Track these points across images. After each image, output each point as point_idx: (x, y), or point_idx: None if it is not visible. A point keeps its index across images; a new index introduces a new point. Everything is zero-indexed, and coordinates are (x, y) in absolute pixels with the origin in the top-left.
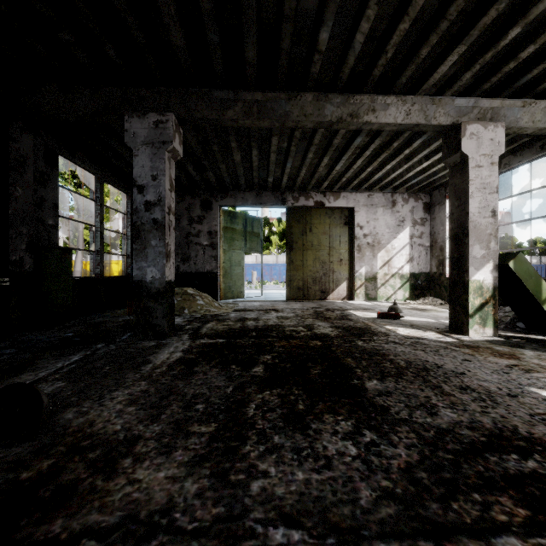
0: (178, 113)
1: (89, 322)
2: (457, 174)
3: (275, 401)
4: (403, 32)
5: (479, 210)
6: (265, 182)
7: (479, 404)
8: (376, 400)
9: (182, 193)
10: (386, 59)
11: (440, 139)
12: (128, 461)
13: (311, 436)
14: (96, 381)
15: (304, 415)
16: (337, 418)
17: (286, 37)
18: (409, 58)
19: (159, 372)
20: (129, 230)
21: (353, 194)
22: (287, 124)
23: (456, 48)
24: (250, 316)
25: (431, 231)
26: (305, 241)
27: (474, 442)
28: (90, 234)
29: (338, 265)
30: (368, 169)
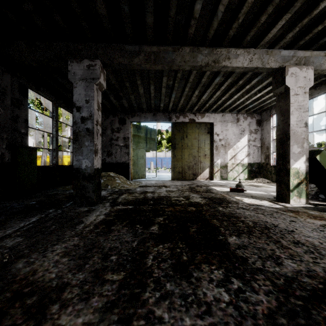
0: (103, 60)
1: (47, 194)
2: (282, 100)
3: (167, 253)
4: (250, 4)
5: (296, 122)
6: (159, 107)
7: (310, 256)
8: (237, 252)
9: (107, 113)
10: (238, 23)
11: (269, 78)
12: (56, 307)
13: (194, 283)
14: (44, 237)
15: (187, 265)
16: (211, 267)
17: (172, 8)
18: (253, 23)
19: (87, 230)
20: None
21: (213, 114)
22: (173, 68)
23: (284, 15)
24: (149, 190)
25: (261, 137)
26: (183, 143)
27: (315, 289)
28: (49, 138)
29: (203, 158)
30: (223, 98)
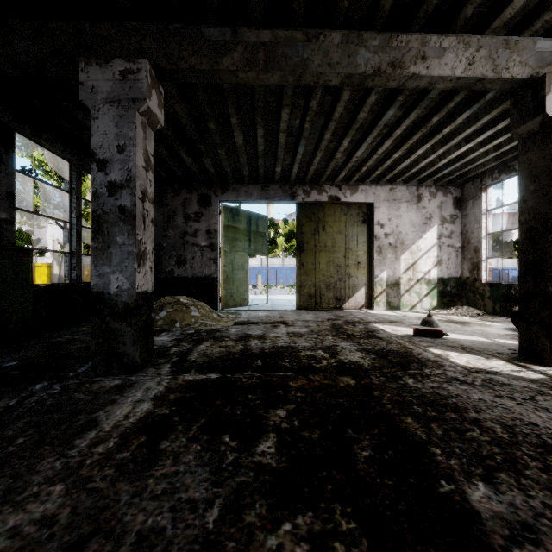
0: (155, 62)
1: (51, 342)
2: (534, 147)
3: None
4: None
5: None
6: (272, 174)
7: None
8: None
9: (176, 186)
10: None
11: (493, 111)
12: None
13: None
14: None
15: None
16: None
17: None
18: None
19: (98, 454)
20: None
21: (373, 187)
22: (304, 80)
23: None
24: (254, 333)
25: (462, 230)
26: (318, 241)
27: None
28: (65, 232)
29: (355, 269)
30: (395, 155)
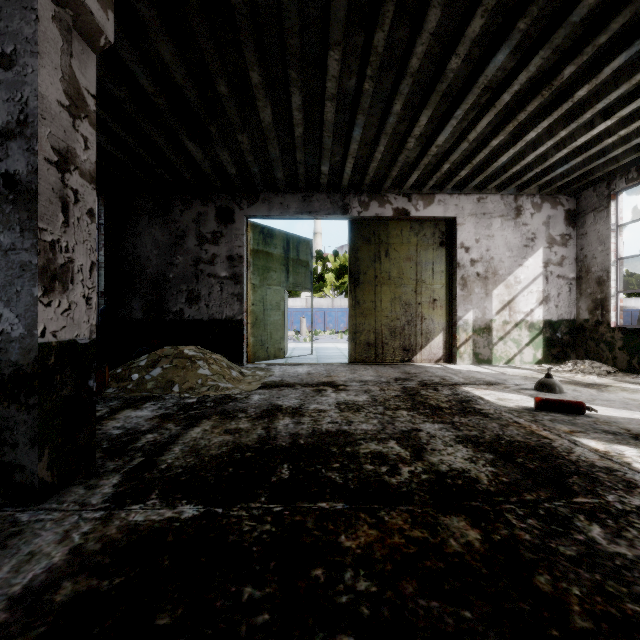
0: None
1: None
2: None
3: None
4: None
5: None
6: (317, 178)
7: None
8: None
9: (187, 196)
10: None
11: None
12: None
13: None
14: None
15: None
16: None
17: None
18: None
19: None
20: (102, 254)
21: (454, 196)
22: None
23: None
24: (287, 403)
25: (577, 255)
26: (379, 270)
27: None
28: None
29: (429, 309)
30: (494, 141)
